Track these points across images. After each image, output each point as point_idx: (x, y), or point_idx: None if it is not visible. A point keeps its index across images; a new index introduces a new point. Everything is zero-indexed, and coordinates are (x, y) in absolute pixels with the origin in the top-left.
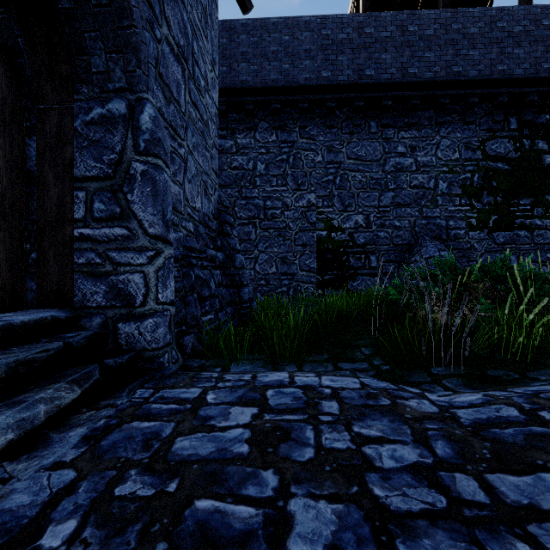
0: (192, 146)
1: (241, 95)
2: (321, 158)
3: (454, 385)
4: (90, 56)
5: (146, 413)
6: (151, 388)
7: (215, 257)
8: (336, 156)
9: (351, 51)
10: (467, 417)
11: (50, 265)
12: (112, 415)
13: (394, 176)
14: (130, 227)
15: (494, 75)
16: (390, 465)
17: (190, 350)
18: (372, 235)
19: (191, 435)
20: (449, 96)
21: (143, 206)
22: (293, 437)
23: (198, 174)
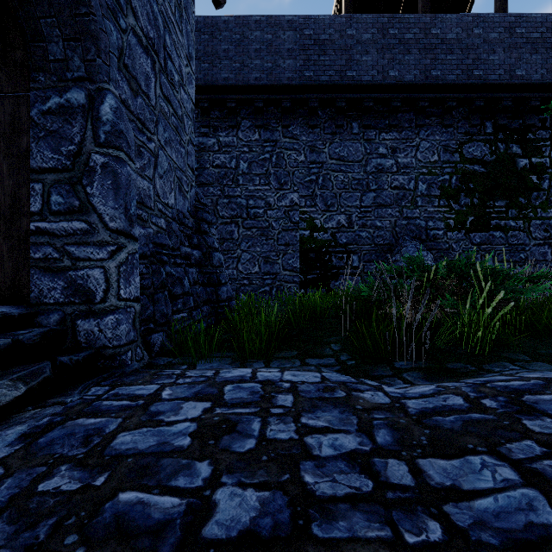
0: (163, 141)
1: (223, 93)
2: (304, 158)
3: (413, 378)
4: (47, 43)
5: (95, 410)
6: (108, 385)
7: (190, 255)
8: (319, 156)
9: (333, 52)
10: (415, 406)
11: (4, 259)
12: (58, 413)
13: (376, 177)
14: (89, 221)
15: (471, 80)
16: (328, 453)
17: (158, 348)
18: (354, 234)
19: (135, 430)
20: (428, 99)
21: (103, 200)
22: (238, 429)
23: (171, 169)
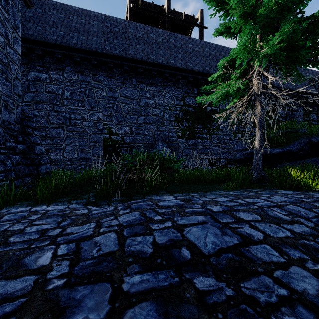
0: None
1: (52, 48)
2: (105, 94)
3: (114, 204)
4: None
5: None
6: None
7: (15, 147)
8: (114, 94)
9: (121, 39)
10: (94, 213)
11: None
12: None
13: (144, 108)
14: None
15: (187, 67)
16: (32, 231)
17: None
18: (133, 138)
19: None
20: (169, 73)
21: None
22: None
23: None
